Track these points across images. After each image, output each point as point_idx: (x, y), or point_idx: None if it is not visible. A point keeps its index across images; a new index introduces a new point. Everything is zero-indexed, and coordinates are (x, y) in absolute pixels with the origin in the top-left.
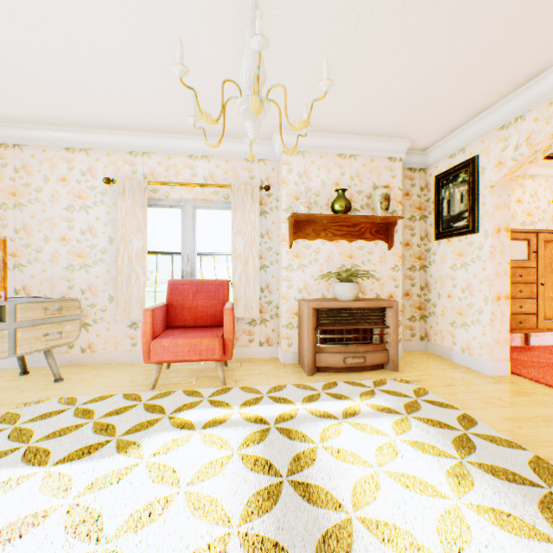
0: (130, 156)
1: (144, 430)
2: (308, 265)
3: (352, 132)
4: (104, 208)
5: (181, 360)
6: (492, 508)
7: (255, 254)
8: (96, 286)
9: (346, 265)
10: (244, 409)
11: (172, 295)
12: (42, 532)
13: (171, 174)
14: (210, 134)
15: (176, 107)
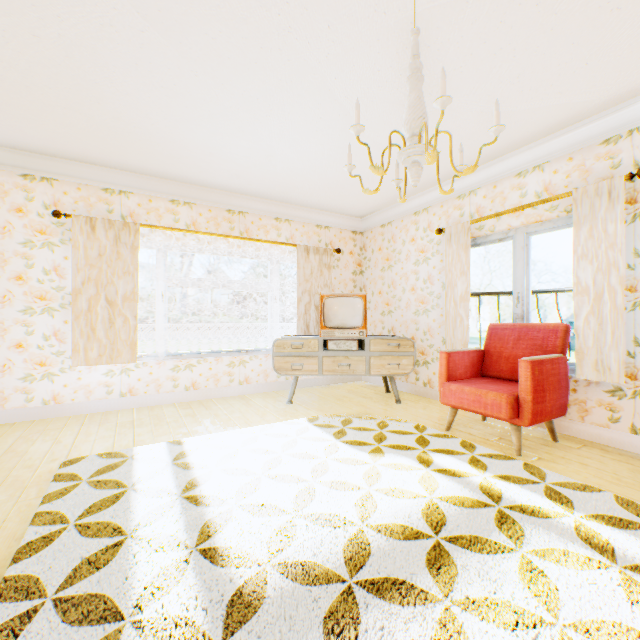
0: (458, 201)
1: (398, 450)
2: None
3: None
4: (438, 257)
5: (471, 410)
6: None
7: (615, 285)
8: (432, 329)
9: None
10: (497, 481)
11: (489, 341)
12: (309, 463)
13: (496, 204)
14: (537, 137)
15: (476, 137)
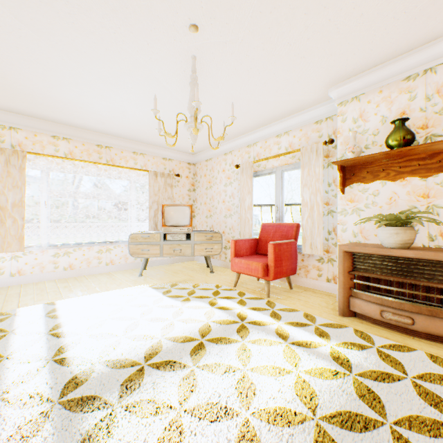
0: (247, 148)
1: (200, 299)
2: (363, 209)
3: (419, 44)
4: (237, 182)
5: (246, 273)
6: (258, 439)
7: (319, 201)
8: (234, 226)
9: (417, 207)
10: (249, 311)
11: (261, 233)
12: (141, 310)
13: (266, 152)
14: (285, 115)
15: (251, 112)
